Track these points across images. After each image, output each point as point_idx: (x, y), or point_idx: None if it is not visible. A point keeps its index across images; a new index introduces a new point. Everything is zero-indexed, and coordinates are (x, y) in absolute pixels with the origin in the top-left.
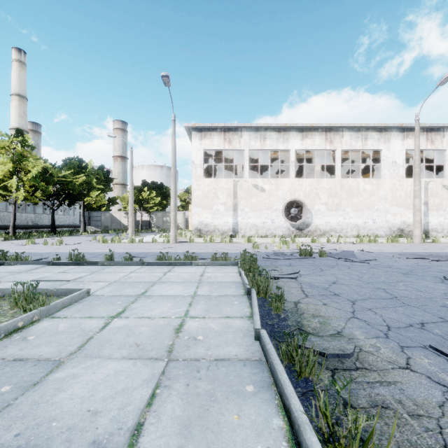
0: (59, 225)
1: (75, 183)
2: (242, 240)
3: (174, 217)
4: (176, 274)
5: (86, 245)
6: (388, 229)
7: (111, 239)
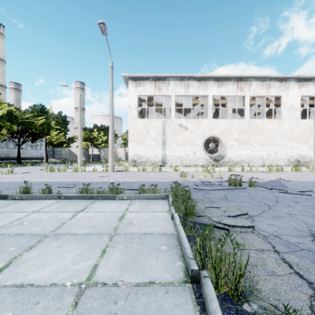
0: (27, 158)
1: (36, 123)
2: (170, 169)
3: (112, 149)
4: (89, 214)
5: (33, 174)
6: (287, 160)
7: (58, 168)
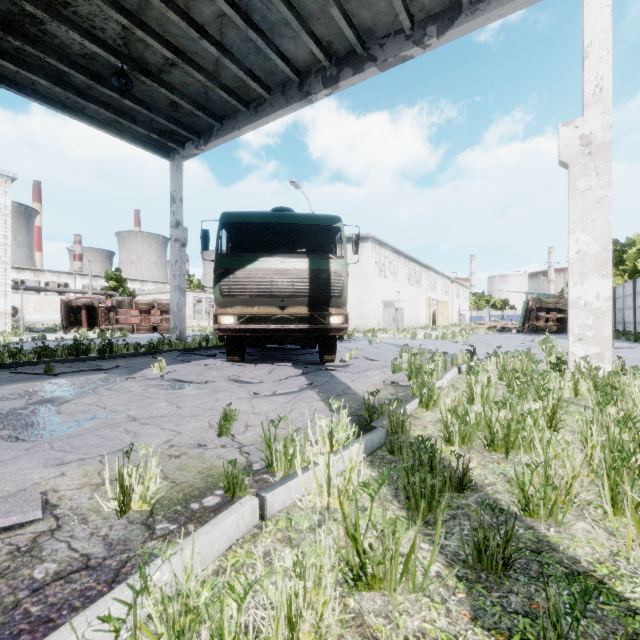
0: None
1: None
2: None
3: None
4: None
5: None
6: None
7: None
